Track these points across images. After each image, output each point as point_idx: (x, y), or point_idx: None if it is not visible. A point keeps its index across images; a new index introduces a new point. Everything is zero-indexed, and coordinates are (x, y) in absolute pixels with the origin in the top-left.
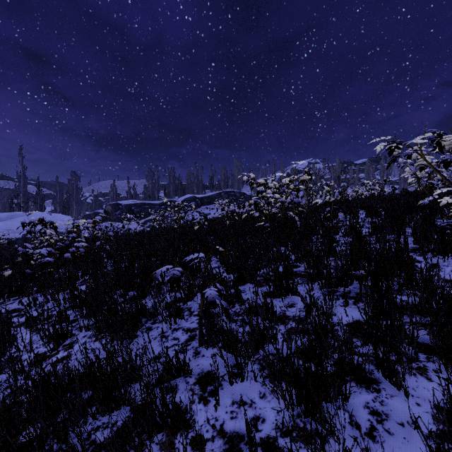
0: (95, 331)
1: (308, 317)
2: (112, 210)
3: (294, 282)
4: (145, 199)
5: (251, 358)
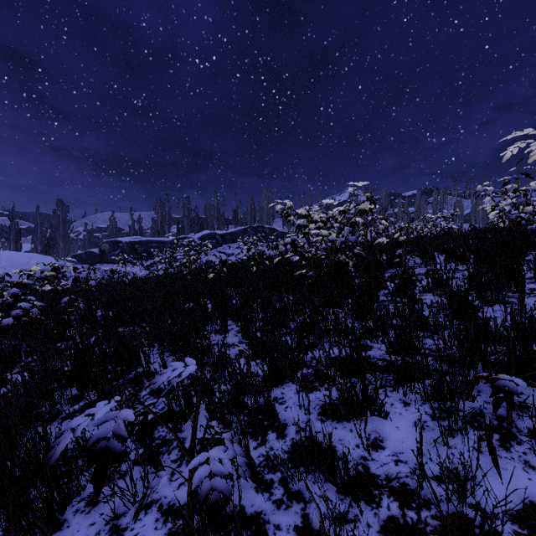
0: None
1: (438, 511)
2: (110, 249)
3: (376, 393)
4: (153, 235)
5: None
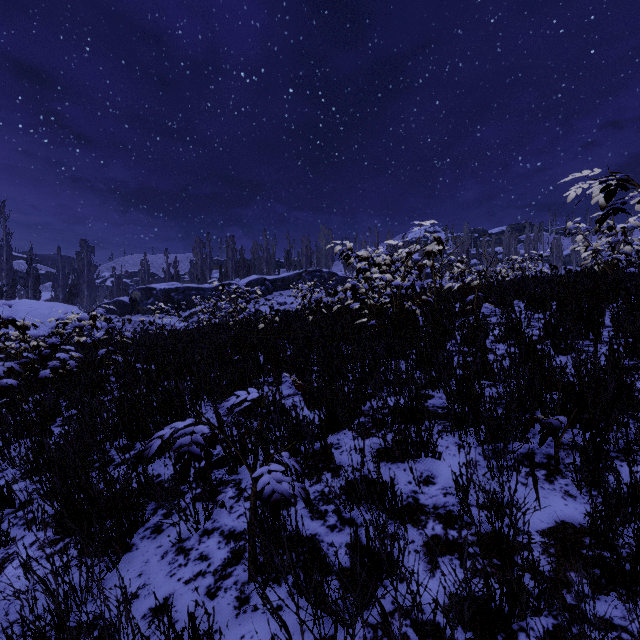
0: (56, 531)
1: (472, 522)
2: (142, 298)
3: (430, 434)
4: (192, 281)
5: (357, 621)
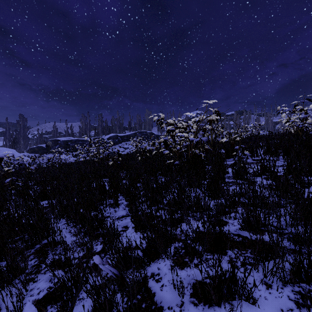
0: None
1: None
2: (52, 145)
3: (244, 281)
4: (80, 136)
5: None
